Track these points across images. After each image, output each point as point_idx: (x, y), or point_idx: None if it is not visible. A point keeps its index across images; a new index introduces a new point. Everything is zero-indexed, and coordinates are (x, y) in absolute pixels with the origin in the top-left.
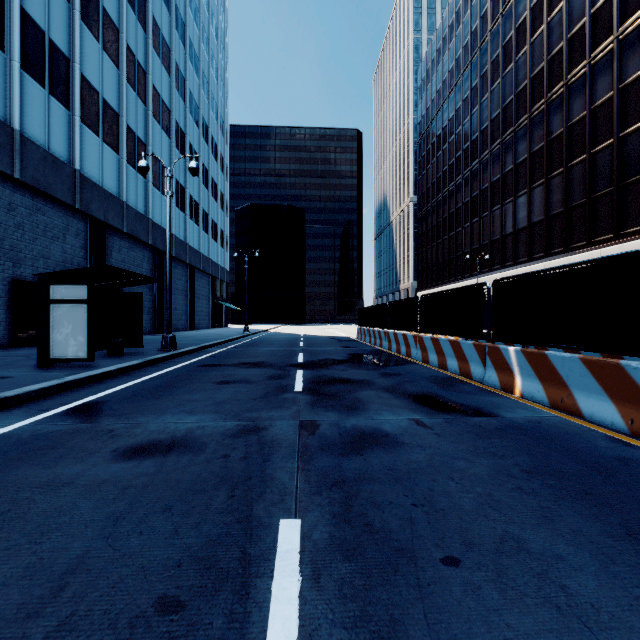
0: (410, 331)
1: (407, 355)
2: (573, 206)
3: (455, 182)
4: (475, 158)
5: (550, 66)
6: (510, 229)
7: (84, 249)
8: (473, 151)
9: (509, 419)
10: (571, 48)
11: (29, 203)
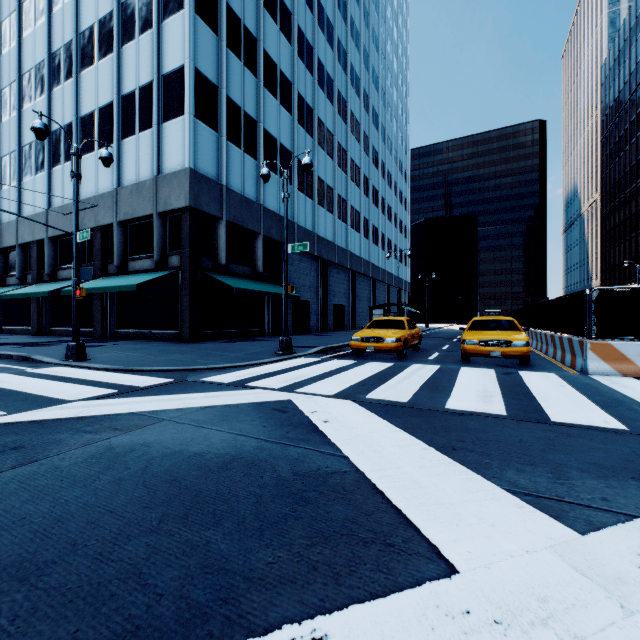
0: None
1: None
2: None
3: (635, 185)
4: None
5: None
6: None
7: (349, 286)
8: None
9: None
10: None
11: (336, 271)
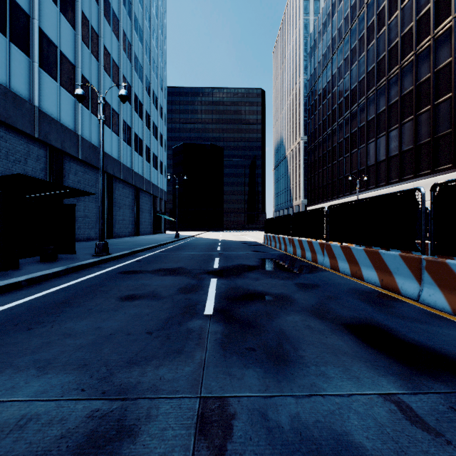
0: (315, 239)
1: (313, 260)
2: (439, 136)
3: (337, 122)
4: (354, 103)
5: (418, 25)
6: (383, 157)
7: (44, 171)
8: (352, 98)
9: None
10: (437, 8)
11: None
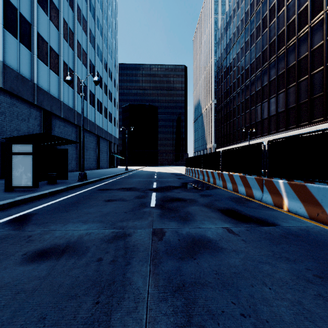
0: (215, 170)
1: (214, 183)
2: (301, 103)
3: (236, 91)
4: (247, 78)
5: (288, 28)
6: (266, 116)
7: (39, 126)
8: (246, 75)
9: (287, 228)
10: (300, 18)
11: (8, 101)
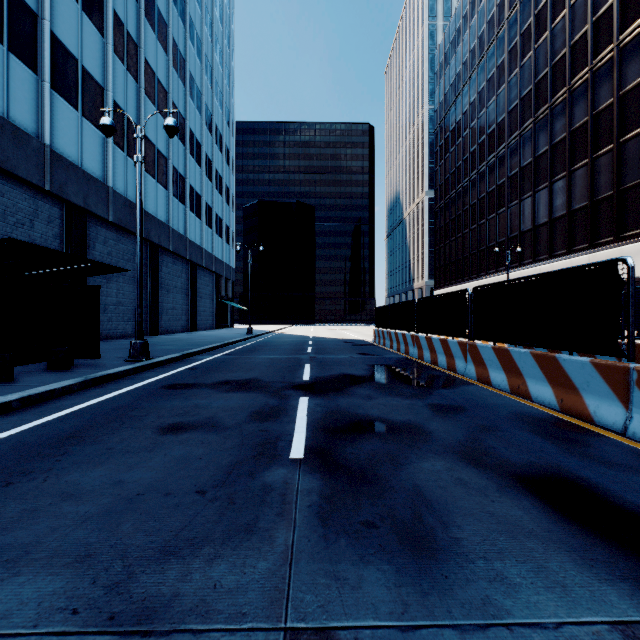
0: (453, 336)
1: (449, 368)
2: (627, 188)
3: (478, 170)
4: (501, 142)
5: (596, 28)
6: (544, 218)
7: (59, 239)
8: (499, 135)
9: None
10: (624, 4)
11: None
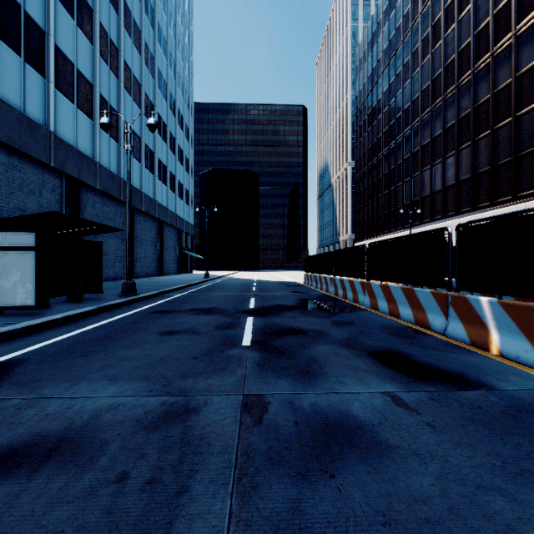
0: (357, 278)
1: (354, 301)
2: (499, 164)
3: (389, 147)
4: (407, 125)
5: (477, 40)
6: (439, 187)
7: (60, 203)
8: (405, 119)
9: (511, 394)
10: (497, 22)
11: (5, 160)
